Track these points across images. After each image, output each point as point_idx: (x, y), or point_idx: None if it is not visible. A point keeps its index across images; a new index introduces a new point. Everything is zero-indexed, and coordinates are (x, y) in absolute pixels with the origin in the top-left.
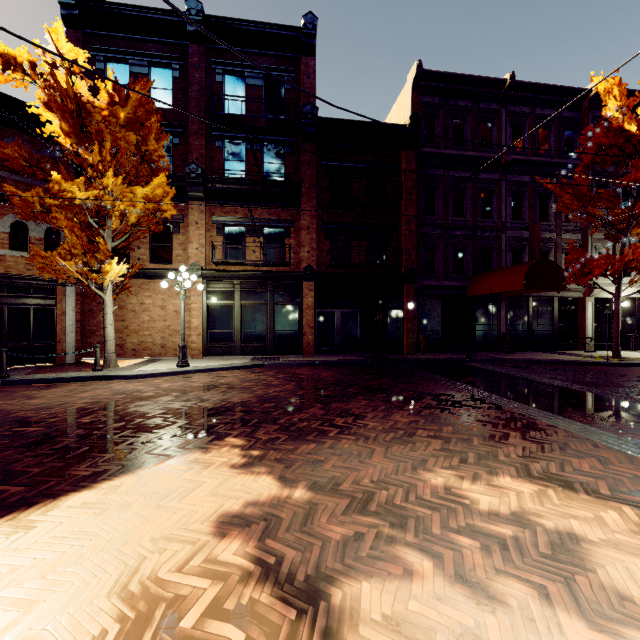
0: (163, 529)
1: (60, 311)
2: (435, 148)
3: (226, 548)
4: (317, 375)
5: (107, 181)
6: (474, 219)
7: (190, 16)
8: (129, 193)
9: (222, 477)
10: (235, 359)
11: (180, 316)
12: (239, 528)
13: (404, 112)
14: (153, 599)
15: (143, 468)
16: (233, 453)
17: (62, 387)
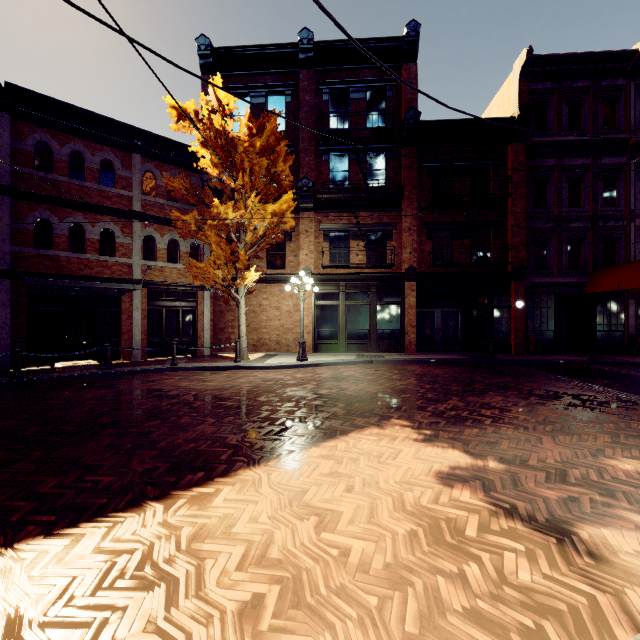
0: (398, 477)
1: (200, 312)
2: (546, 136)
3: (460, 494)
4: (431, 372)
5: (250, 202)
6: (594, 209)
7: (302, 45)
8: (262, 210)
9: (413, 447)
10: (342, 355)
11: (292, 316)
12: (460, 482)
13: (509, 102)
14: (431, 517)
15: (342, 436)
16: (407, 431)
17: (218, 374)
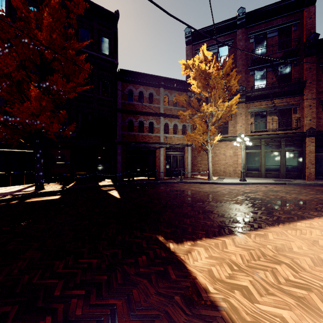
0: None
1: (186, 156)
2: None
3: None
4: None
5: (218, 102)
6: None
7: (239, 17)
8: (222, 105)
9: None
10: (263, 179)
11: (232, 158)
12: None
13: None
14: None
15: (309, 219)
16: None
17: (203, 185)
